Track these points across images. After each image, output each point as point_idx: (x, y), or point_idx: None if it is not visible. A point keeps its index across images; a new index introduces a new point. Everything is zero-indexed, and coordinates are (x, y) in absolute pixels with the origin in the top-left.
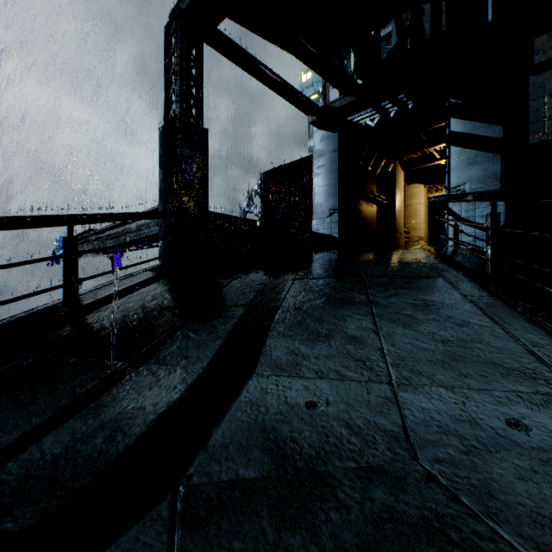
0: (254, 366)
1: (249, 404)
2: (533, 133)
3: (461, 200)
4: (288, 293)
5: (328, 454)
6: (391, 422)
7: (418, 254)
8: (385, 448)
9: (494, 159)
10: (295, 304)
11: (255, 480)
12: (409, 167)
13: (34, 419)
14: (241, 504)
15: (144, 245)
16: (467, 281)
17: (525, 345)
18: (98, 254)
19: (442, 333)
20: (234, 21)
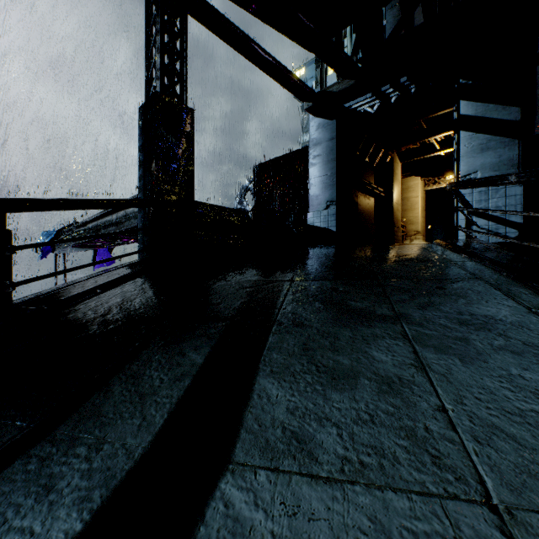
0: (232, 444)
1: None
2: None
3: (497, 183)
4: (285, 301)
5: None
6: None
7: (436, 249)
8: None
9: (510, 144)
10: (295, 317)
11: None
12: (407, 159)
13: None
14: None
15: (128, 239)
16: (518, 286)
17: None
18: (84, 248)
19: (531, 376)
20: None
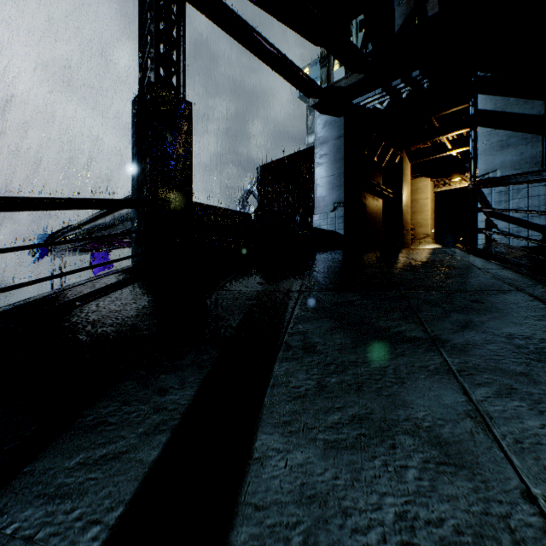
0: None
1: None
2: None
3: (534, 180)
4: (293, 317)
5: None
6: None
7: (459, 254)
8: None
9: (533, 140)
10: (305, 339)
11: None
12: (417, 159)
13: None
14: None
15: (124, 242)
16: None
17: None
18: (79, 252)
19: None
20: None
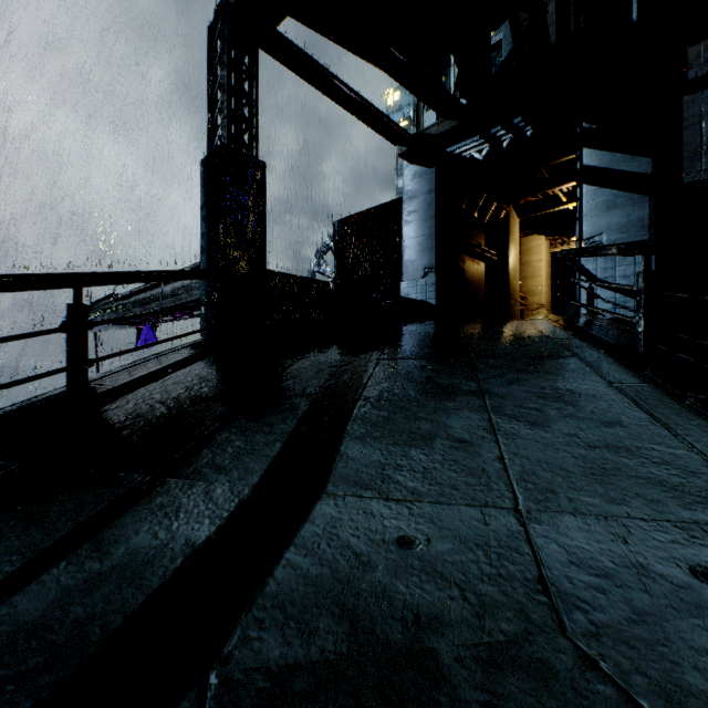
0: (325, 483)
1: (317, 541)
2: (686, 169)
3: (602, 254)
4: (371, 379)
5: (431, 621)
6: (521, 569)
7: (543, 325)
8: (516, 613)
9: (640, 201)
10: (380, 393)
11: (324, 665)
12: (526, 214)
13: (10, 562)
14: (303, 707)
15: (182, 314)
16: (611, 363)
17: (702, 453)
18: (123, 325)
19: (585, 435)
20: (299, 21)
